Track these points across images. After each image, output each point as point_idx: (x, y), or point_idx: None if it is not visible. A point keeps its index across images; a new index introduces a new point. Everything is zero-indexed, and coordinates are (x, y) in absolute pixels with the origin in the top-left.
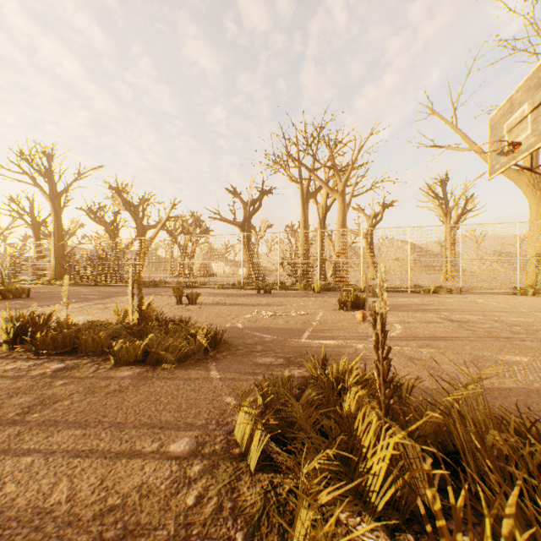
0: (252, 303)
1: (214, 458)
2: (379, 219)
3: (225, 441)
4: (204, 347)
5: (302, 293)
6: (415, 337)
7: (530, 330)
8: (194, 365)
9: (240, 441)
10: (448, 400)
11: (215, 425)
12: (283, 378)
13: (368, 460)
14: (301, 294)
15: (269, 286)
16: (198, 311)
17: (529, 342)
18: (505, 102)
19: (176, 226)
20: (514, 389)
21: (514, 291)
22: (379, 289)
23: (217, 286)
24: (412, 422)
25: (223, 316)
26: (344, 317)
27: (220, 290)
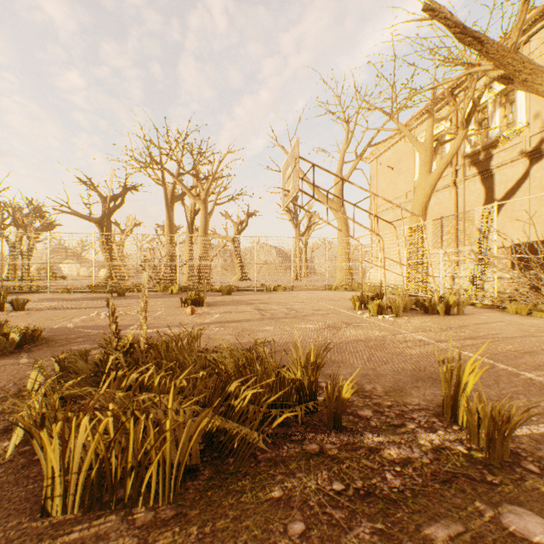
0: (97, 306)
1: (5, 398)
2: (245, 226)
3: (18, 390)
4: (21, 345)
5: (159, 295)
6: (220, 322)
7: (298, 312)
8: (4, 357)
9: (30, 388)
10: (161, 342)
11: (13, 385)
12: (81, 351)
13: (105, 374)
14: (158, 296)
15: (123, 289)
16: (24, 316)
17: (287, 319)
18: (286, 161)
19: (3, 214)
20: (243, 342)
21: (325, 287)
22: (143, 287)
23: (61, 290)
24: (142, 356)
25: (55, 319)
26: (180, 312)
27: (64, 294)
